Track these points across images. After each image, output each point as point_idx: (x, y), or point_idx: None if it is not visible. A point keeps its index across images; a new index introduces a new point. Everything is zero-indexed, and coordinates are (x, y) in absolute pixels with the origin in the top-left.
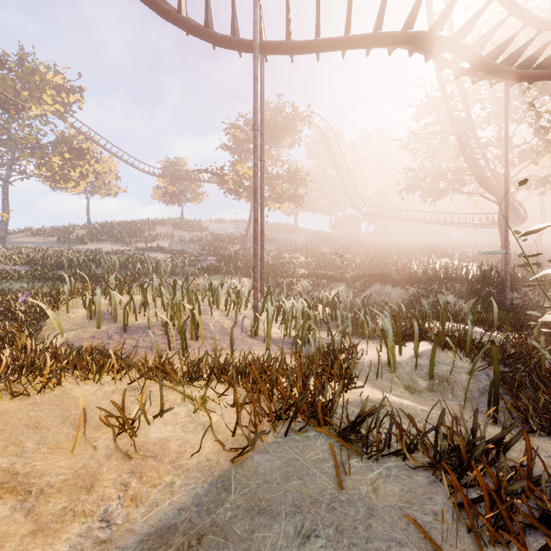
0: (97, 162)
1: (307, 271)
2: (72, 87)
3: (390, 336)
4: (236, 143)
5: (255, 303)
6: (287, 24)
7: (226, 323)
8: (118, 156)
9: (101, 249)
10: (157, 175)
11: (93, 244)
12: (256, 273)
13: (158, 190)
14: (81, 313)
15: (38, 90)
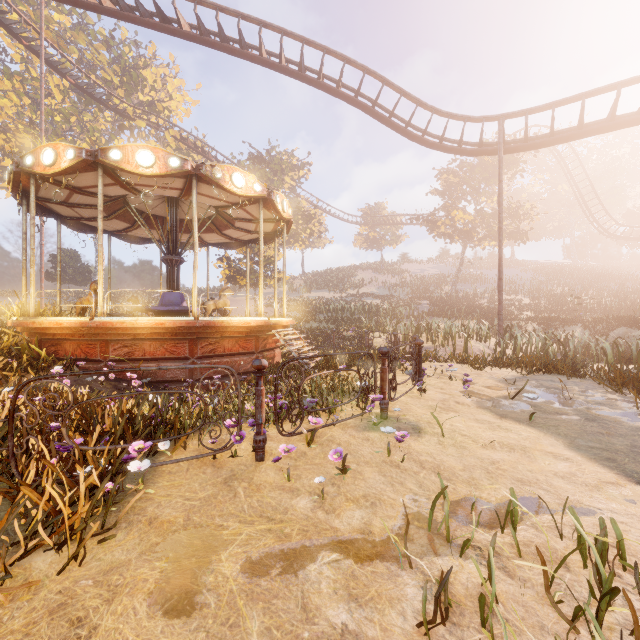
0: (321, 223)
1: (534, 314)
2: (302, 164)
3: (608, 352)
4: (447, 186)
5: (500, 336)
6: (525, 134)
7: (481, 348)
8: (326, 211)
9: (324, 296)
10: (358, 223)
11: (314, 293)
12: (501, 315)
13: (359, 237)
14: (381, 340)
15: (282, 175)
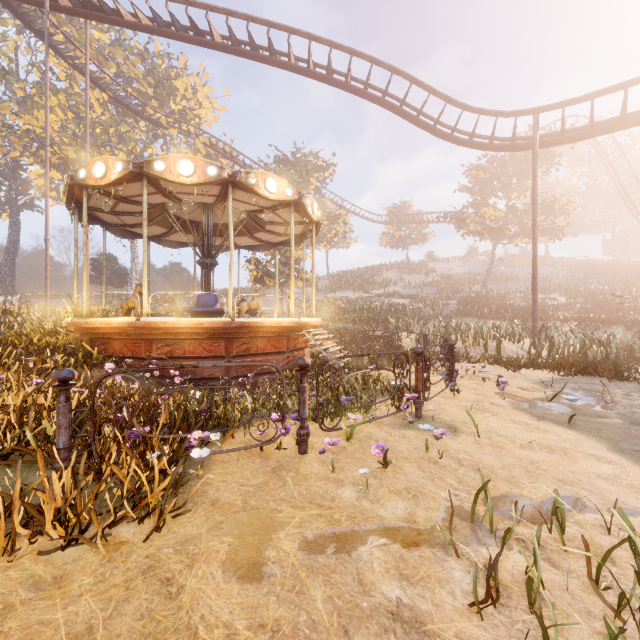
0: (346, 223)
1: (571, 314)
2: (327, 165)
3: None
4: (476, 183)
5: (534, 337)
6: (562, 127)
7: (514, 349)
8: (351, 211)
9: (349, 297)
10: (384, 222)
11: (339, 293)
12: (535, 315)
13: (384, 237)
14: (408, 340)
15: (308, 176)
